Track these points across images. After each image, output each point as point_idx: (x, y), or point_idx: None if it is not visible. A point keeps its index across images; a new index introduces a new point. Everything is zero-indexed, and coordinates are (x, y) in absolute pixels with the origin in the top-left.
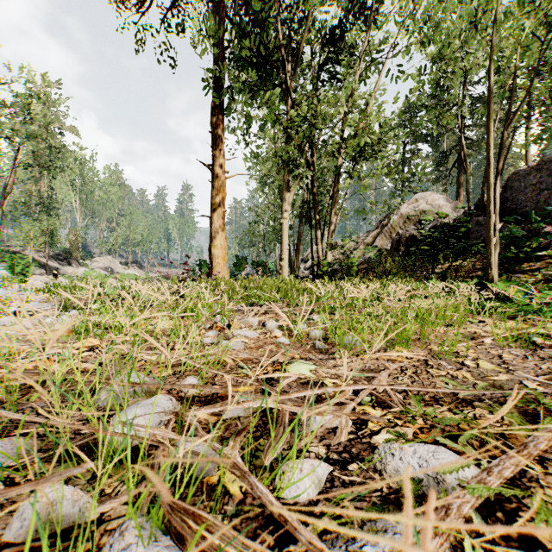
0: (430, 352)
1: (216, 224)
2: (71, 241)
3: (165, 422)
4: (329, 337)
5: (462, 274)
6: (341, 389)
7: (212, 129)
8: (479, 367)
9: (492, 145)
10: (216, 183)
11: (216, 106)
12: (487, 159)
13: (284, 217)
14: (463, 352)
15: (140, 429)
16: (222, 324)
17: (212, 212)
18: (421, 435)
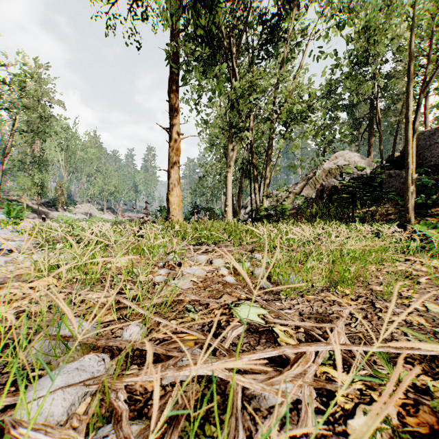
0: (372, 292)
1: (173, 177)
2: (58, 192)
3: (92, 391)
4: (272, 276)
5: (377, 218)
6: (301, 350)
7: (169, 99)
8: (429, 311)
9: (409, 105)
10: (173, 143)
11: (173, 80)
12: (405, 117)
13: (228, 171)
14: (404, 292)
15: (30, 438)
16: (172, 263)
17: (169, 167)
18: (409, 419)
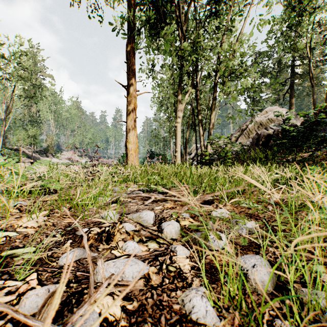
0: None
1: (130, 127)
2: (48, 142)
3: None
4: (288, 282)
5: (318, 162)
6: None
7: (127, 60)
8: None
9: None
10: (130, 98)
11: (130, 44)
12: None
13: (177, 122)
14: None
15: None
16: (86, 244)
17: (127, 118)
18: None
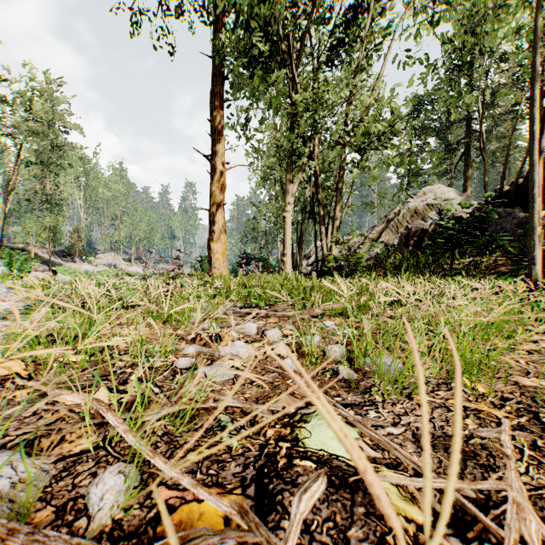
0: (520, 389)
1: (215, 218)
2: (74, 238)
3: None
4: (354, 357)
5: (483, 270)
6: None
7: (211, 118)
8: None
9: (536, 116)
10: (215, 174)
11: (215, 93)
12: (530, 133)
13: (286, 210)
14: None
15: None
16: (206, 337)
17: (211, 205)
18: None
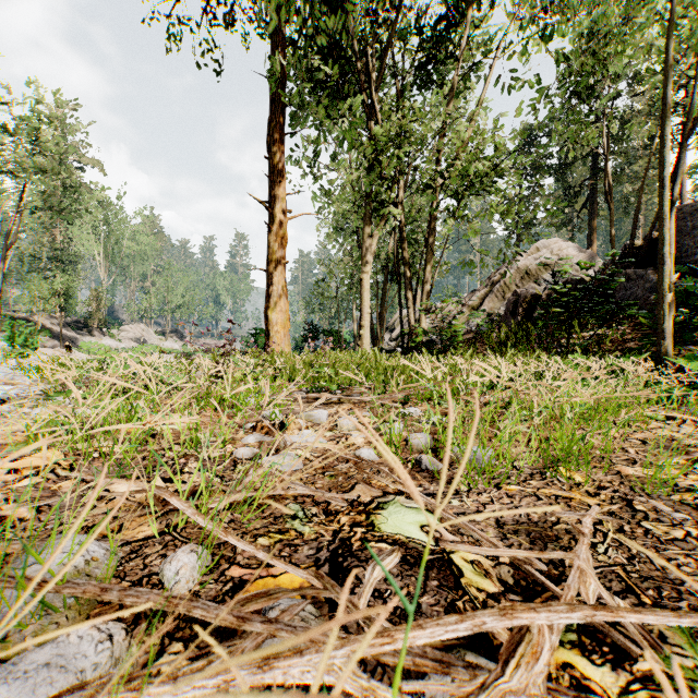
0: (622, 479)
1: (275, 280)
2: (92, 305)
3: None
4: (441, 447)
5: (608, 346)
6: (519, 623)
7: (269, 154)
8: None
9: (665, 159)
10: (275, 225)
11: (275, 123)
12: (659, 180)
13: (364, 271)
14: (680, 479)
15: None
16: (269, 425)
17: (269, 264)
18: None
